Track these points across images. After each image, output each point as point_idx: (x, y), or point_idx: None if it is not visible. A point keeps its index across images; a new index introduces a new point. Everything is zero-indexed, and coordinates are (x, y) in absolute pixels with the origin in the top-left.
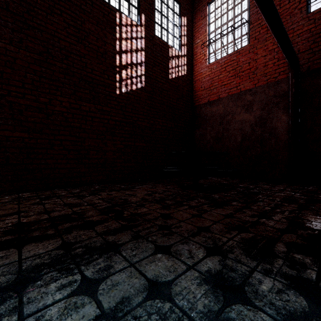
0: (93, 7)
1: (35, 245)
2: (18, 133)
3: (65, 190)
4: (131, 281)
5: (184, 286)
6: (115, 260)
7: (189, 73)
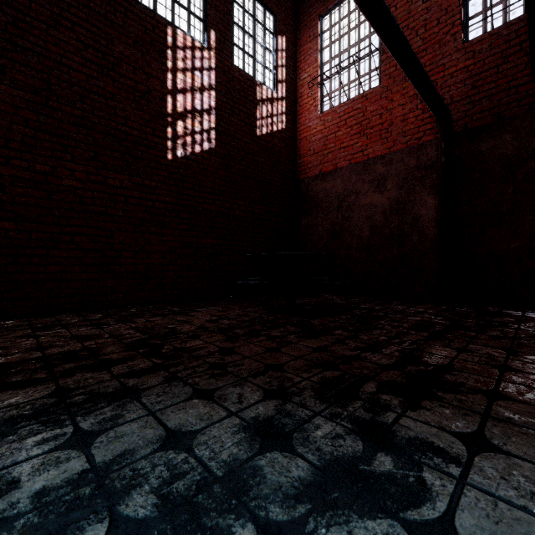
0: (128, 18)
1: (14, 392)
2: None
3: (79, 316)
4: (143, 432)
5: (214, 435)
6: (129, 408)
7: (291, 127)
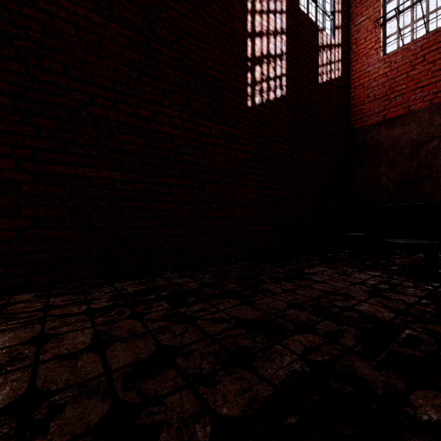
0: None
1: None
2: (105, 171)
3: (188, 277)
4: None
5: None
6: None
7: (345, 75)
